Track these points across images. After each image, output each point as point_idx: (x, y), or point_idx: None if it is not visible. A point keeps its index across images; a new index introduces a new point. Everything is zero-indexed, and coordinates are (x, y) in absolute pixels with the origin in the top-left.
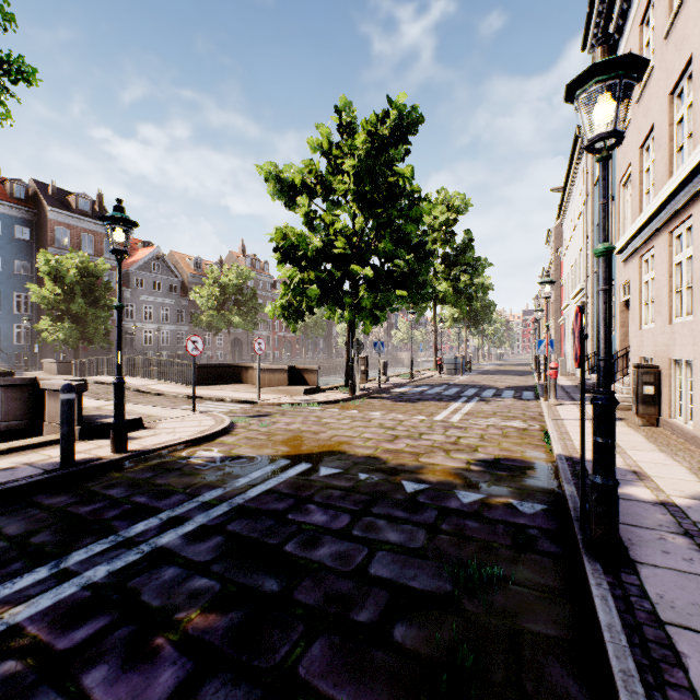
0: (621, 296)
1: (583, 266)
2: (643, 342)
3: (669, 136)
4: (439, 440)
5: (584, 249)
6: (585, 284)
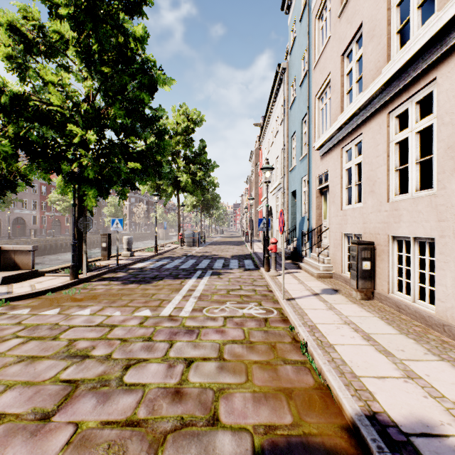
0: (318, 185)
1: (279, 169)
2: (347, 220)
3: (388, 19)
4: (152, 384)
5: (280, 156)
6: (283, 180)
